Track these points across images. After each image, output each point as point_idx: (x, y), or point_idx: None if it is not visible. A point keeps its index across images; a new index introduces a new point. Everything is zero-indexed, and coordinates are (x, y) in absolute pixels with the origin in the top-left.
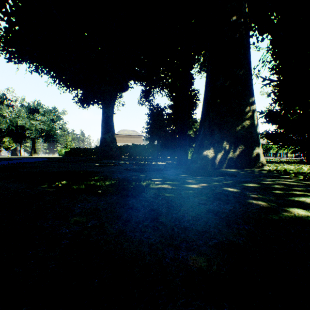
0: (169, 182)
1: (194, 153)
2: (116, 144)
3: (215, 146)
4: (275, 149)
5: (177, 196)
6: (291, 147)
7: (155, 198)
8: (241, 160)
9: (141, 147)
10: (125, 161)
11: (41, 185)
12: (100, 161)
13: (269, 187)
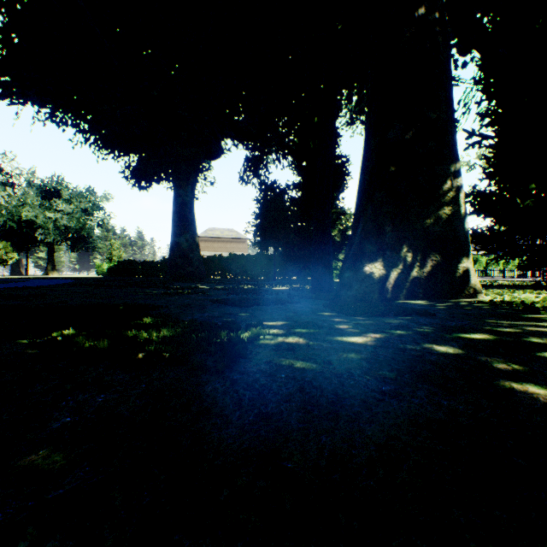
0: (300, 331)
1: (346, 270)
2: (200, 254)
3: (387, 255)
4: (483, 264)
5: (323, 369)
6: (522, 260)
7: (271, 375)
8: (436, 282)
9: (245, 260)
10: (215, 285)
11: (18, 338)
12: (169, 284)
13: (520, 343)
